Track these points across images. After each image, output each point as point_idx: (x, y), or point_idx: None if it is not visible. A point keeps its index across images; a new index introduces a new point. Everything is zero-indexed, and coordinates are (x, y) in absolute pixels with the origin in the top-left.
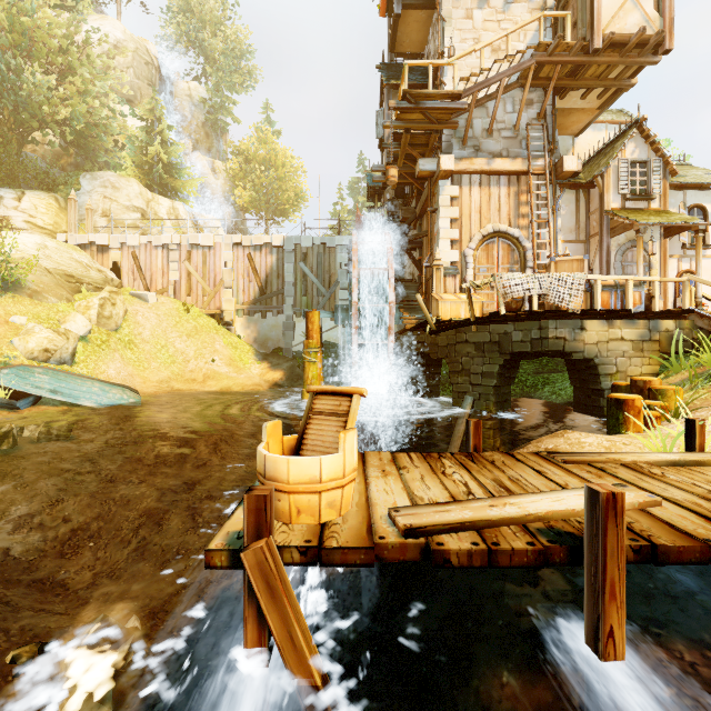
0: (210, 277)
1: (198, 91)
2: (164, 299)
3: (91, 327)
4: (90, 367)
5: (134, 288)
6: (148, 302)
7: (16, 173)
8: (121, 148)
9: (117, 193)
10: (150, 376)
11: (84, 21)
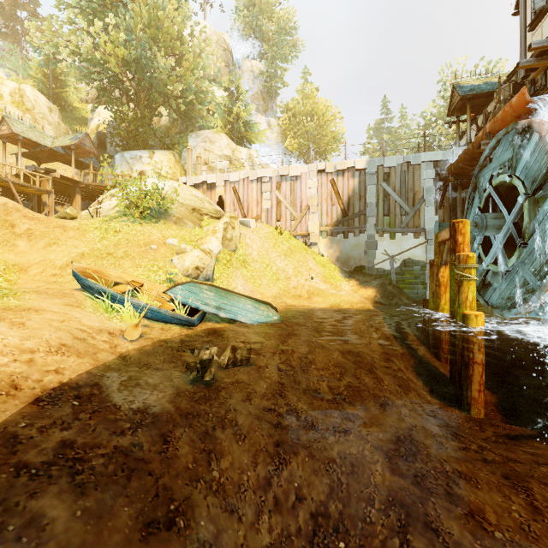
0: (297, 203)
1: (257, 67)
2: (260, 224)
3: (222, 247)
4: (224, 283)
5: None
6: (249, 227)
7: (147, 140)
8: (211, 114)
9: (212, 146)
10: (264, 291)
11: (189, 19)
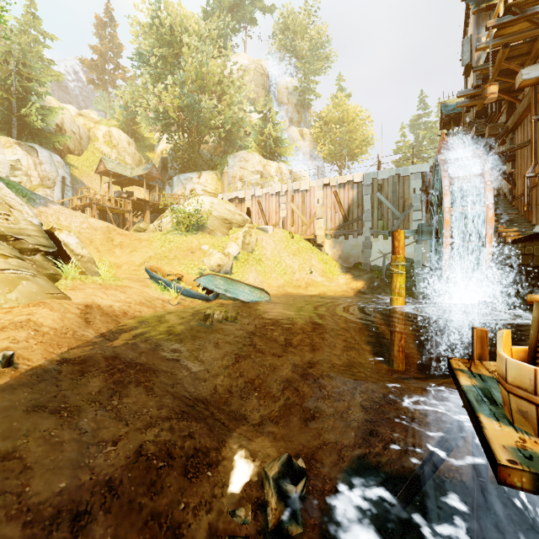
0: (307, 212)
1: (292, 83)
2: (277, 230)
3: (239, 250)
4: (240, 276)
5: (259, 224)
6: (268, 233)
7: (197, 163)
8: (248, 134)
9: (247, 164)
10: (272, 282)
11: (229, 60)
